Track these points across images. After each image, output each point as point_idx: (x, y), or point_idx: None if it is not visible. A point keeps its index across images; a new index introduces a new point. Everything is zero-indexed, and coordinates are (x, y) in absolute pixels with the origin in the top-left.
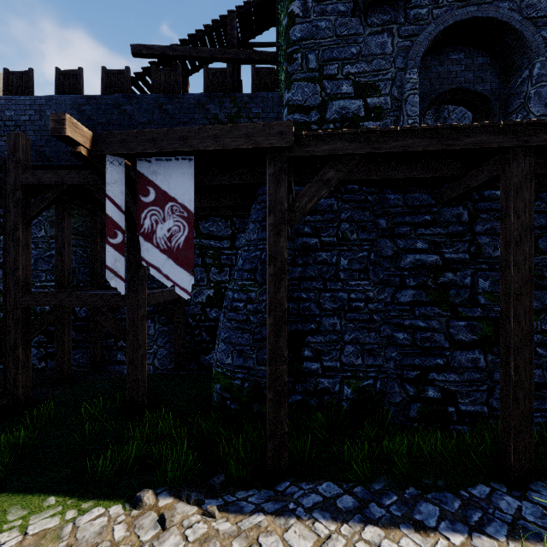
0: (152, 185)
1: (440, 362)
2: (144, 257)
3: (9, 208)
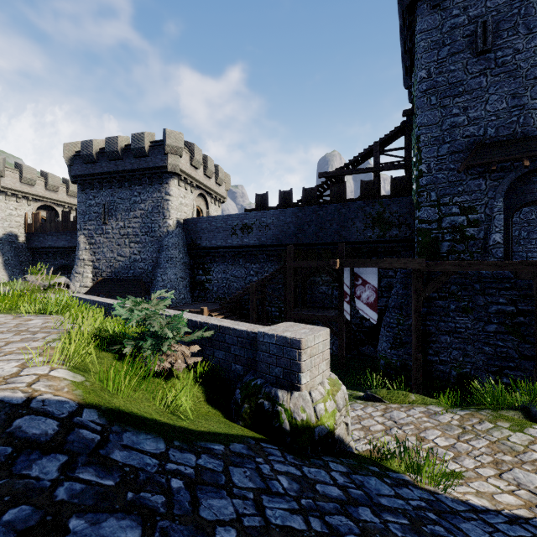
0: (360, 277)
1: (511, 365)
2: (356, 306)
3: (288, 277)
